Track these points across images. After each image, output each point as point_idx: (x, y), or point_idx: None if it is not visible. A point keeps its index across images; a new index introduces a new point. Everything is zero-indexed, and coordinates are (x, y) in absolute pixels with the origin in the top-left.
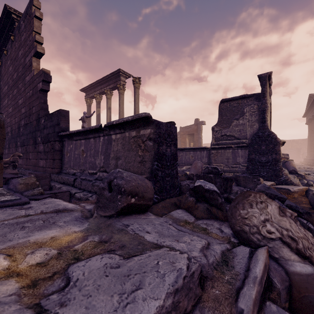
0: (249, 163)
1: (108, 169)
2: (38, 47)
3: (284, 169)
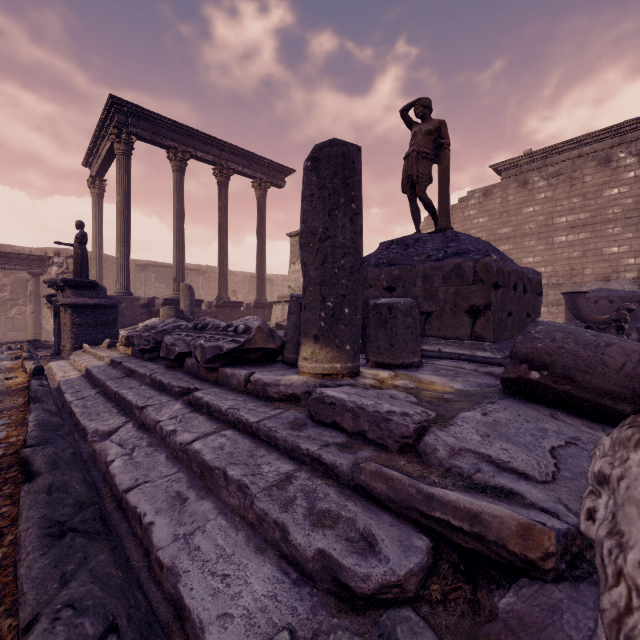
0: None
1: None
2: None
3: None
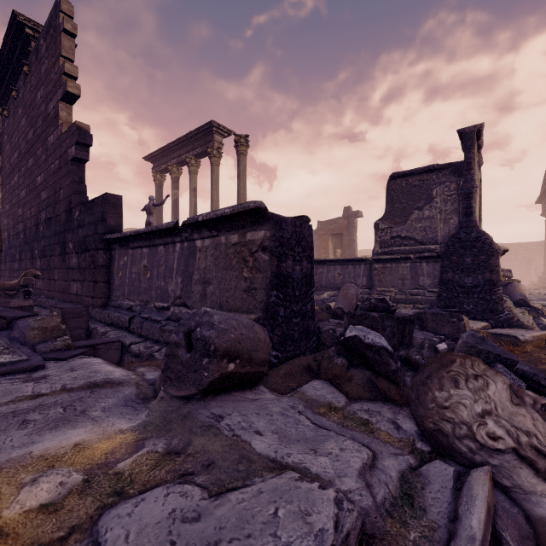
0: (443, 287)
1: (190, 301)
2: (68, 84)
3: (505, 297)
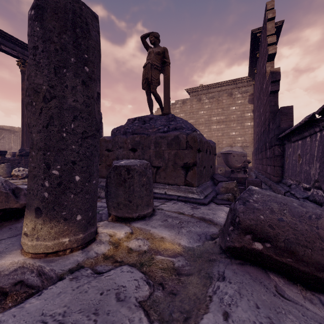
0: None
1: (323, 185)
2: (269, 50)
3: None
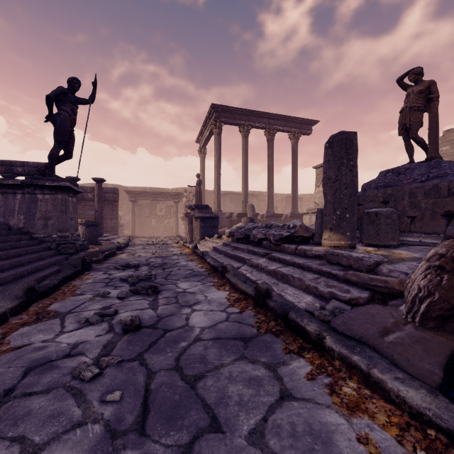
0: None
1: None
2: None
3: None
